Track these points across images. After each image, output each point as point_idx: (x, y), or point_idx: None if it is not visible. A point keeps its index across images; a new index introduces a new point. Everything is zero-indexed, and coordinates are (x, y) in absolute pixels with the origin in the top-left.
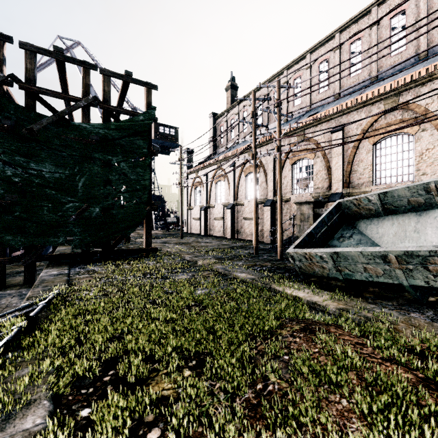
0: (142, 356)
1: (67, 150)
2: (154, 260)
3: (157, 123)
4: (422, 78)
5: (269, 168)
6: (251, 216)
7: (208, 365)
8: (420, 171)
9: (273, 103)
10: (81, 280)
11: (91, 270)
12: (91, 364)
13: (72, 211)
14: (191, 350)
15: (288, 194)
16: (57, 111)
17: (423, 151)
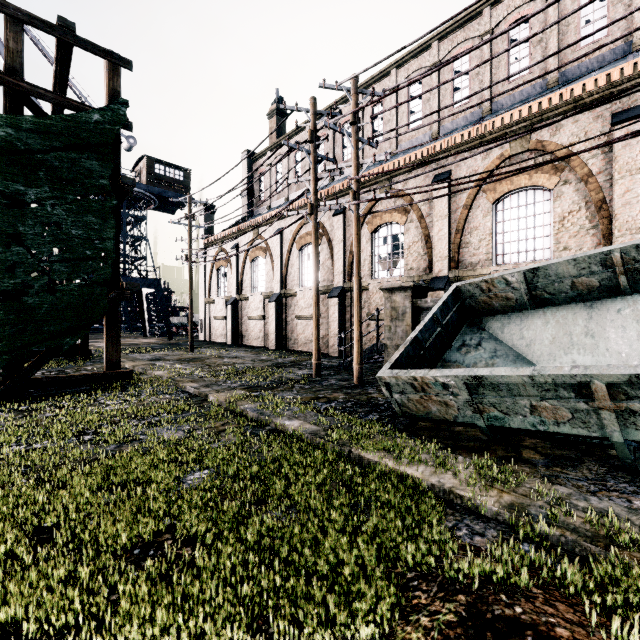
0: None
1: None
2: (120, 396)
3: (151, 158)
4: (565, 103)
5: (337, 236)
6: (308, 314)
7: None
8: (561, 244)
9: (347, 113)
10: None
11: None
12: None
13: None
14: None
15: (366, 278)
16: None
17: (564, 215)
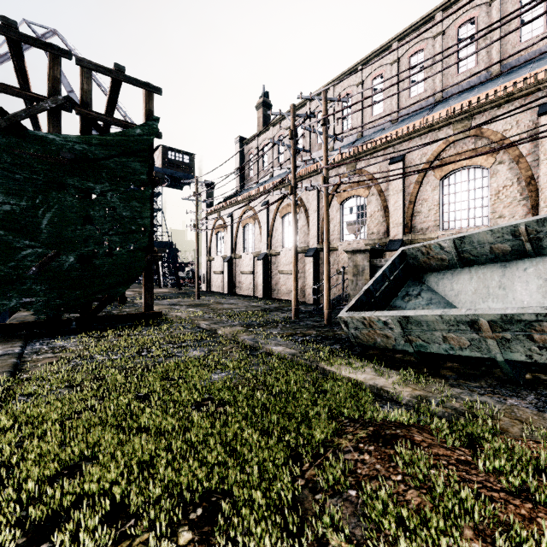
0: (108, 505)
1: (23, 172)
2: (156, 329)
3: (165, 147)
4: (499, 98)
5: (312, 207)
6: (289, 269)
7: (222, 521)
8: (496, 213)
9: (318, 119)
10: (38, 362)
11: (58, 347)
12: (4, 534)
13: (32, 261)
14: (195, 488)
15: (335, 240)
16: (8, 114)
17: (499, 189)
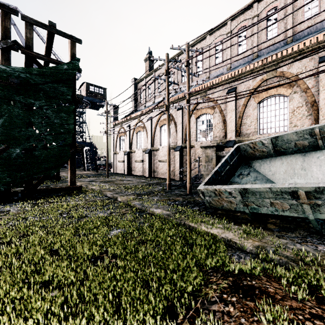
0: None
1: None
2: (77, 197)
3: (88, 83)
4: (294, 52)
5: (179, 120)
6: (164, 159)
7: None
8: (292, 124)
9: (184, 61)
10: None
11: (5, 211)
12: None
13: None
14: None
15: (193, 141)
16: None
17: (294, 109)
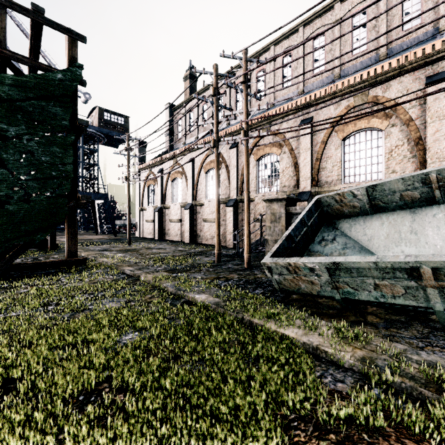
0: None
1: None
2: (77, 276)
3: (101, 108)
4: (393, 69)
5: (232, 163)
6: (212, 218)
7: None
8: (390, 169)
9: (240, 74)
10: None
11: None
12: None
13: None
14: None
15: (252, 192)
16: None
17: (392, 148)
